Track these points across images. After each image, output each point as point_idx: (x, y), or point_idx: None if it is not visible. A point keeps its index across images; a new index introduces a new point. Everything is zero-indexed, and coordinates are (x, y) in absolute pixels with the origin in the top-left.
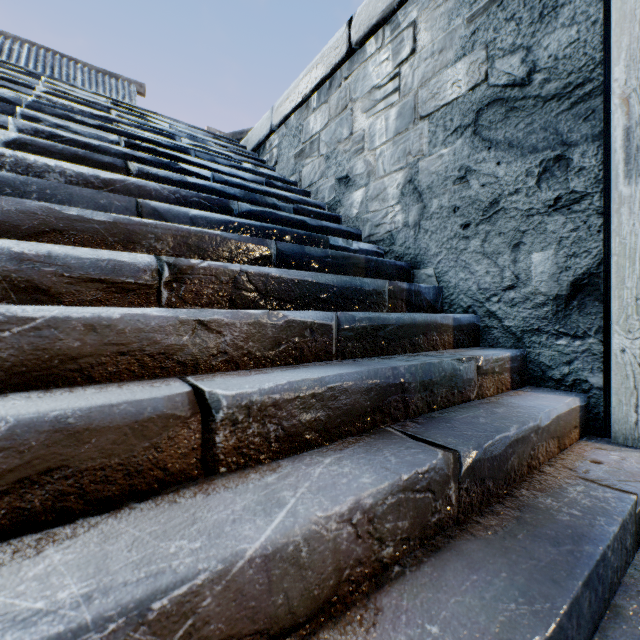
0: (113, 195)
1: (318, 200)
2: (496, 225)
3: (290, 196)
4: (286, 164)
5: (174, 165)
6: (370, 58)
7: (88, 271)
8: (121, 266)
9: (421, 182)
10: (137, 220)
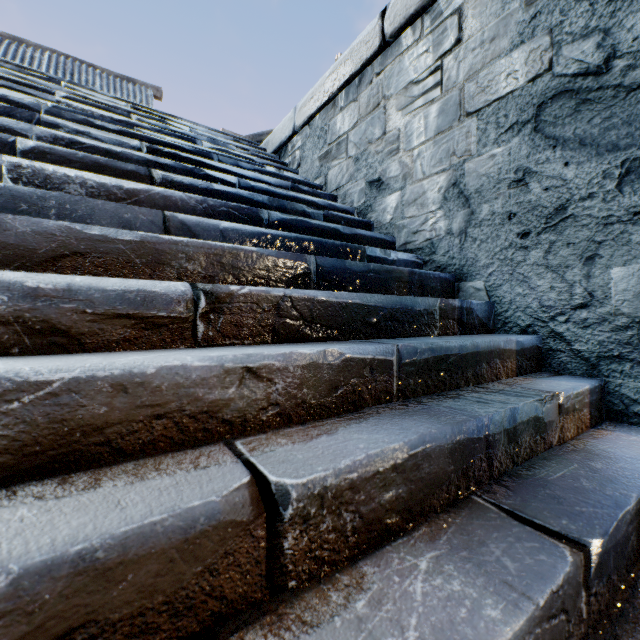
0: (138, 208)
1: (346, 204)
2: (563, 234)
3: (318, 201)
4: (310, 167)
5: (198, 171)
6: (406, 51)
7: (114, 305)
8: (152, 297)
9: (468, 185)
10: (166, 238)
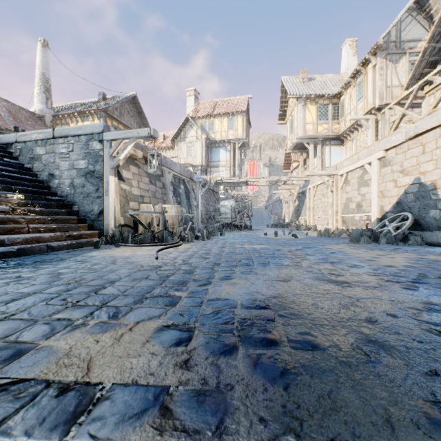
0: None
1: (41, 178)
2: (89, 198)
3: (30, 178)
4: (25, 158)
5: None
6: (61, 144)
7: None
8: (4, 208)
9: (75, 184)
10: None
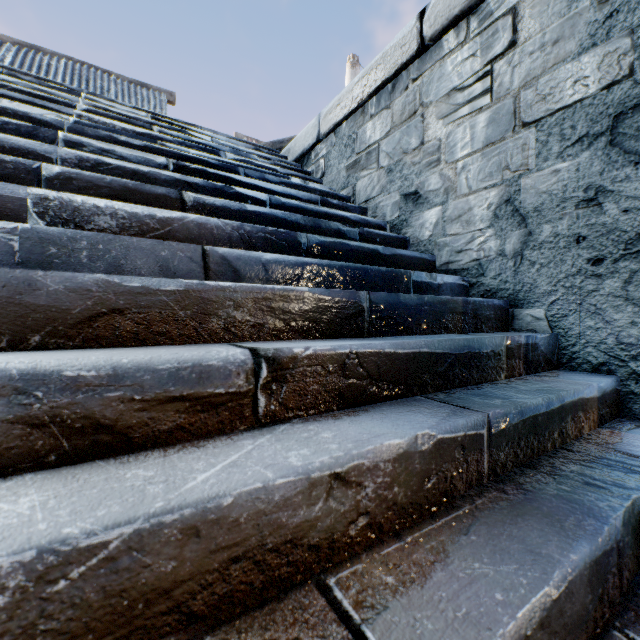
0: (176, 244)
1: (377, 218)
2: None
3: (350, 216)
4: (336, 176)
5: (228, 189)
6: (448, 55)
7: (166, 387)
8: (208, 372)
9: (524, 203)
10: (212, 284)
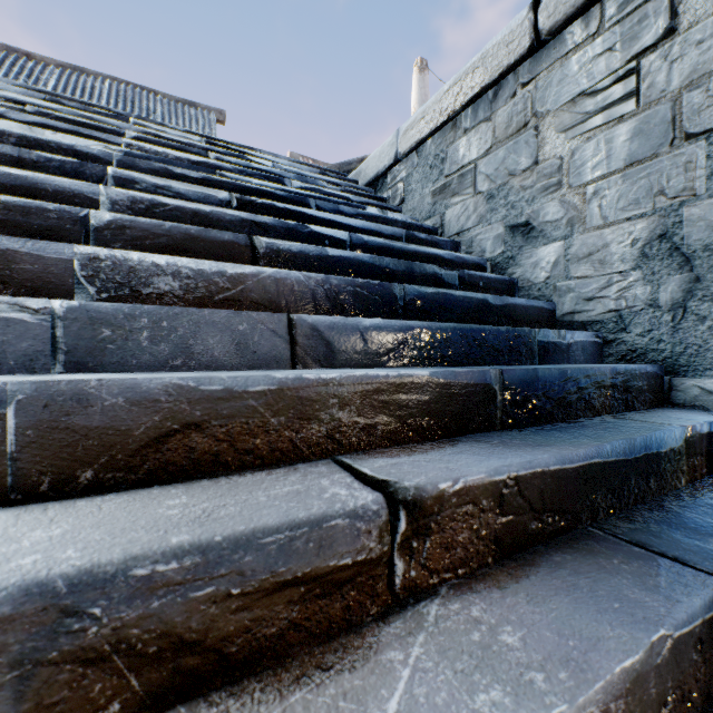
0: (256, 314)
1: (473, 254)
2: None
3: (443, 254)
4: (418, 203)
5: (302, 228)
6: (573, 51)
7: (273, 568)
8: (329, 536)
9: (689, 239)
10: (312, 377)
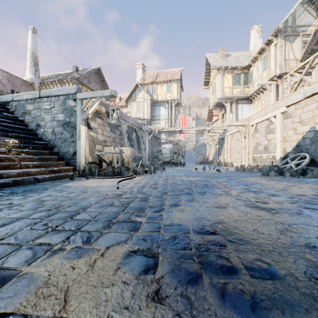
0: None
1: (31, 127)
2: (66, 143)
3: (22, 127)
4: (19, 113)
5: None
6: (45, 102)
7: None
8: (2, 150)
9: (55, 132)
10: None
